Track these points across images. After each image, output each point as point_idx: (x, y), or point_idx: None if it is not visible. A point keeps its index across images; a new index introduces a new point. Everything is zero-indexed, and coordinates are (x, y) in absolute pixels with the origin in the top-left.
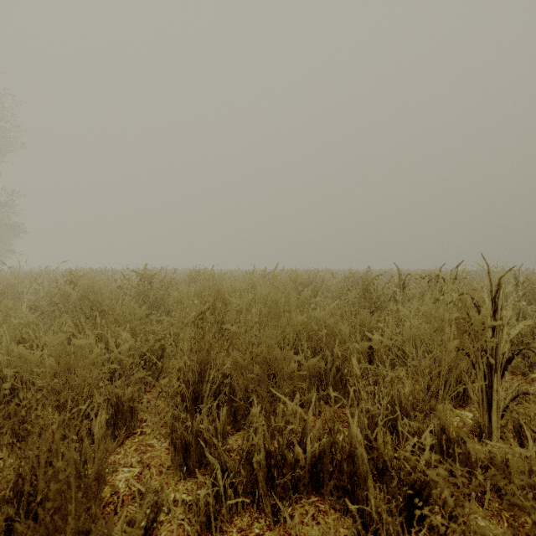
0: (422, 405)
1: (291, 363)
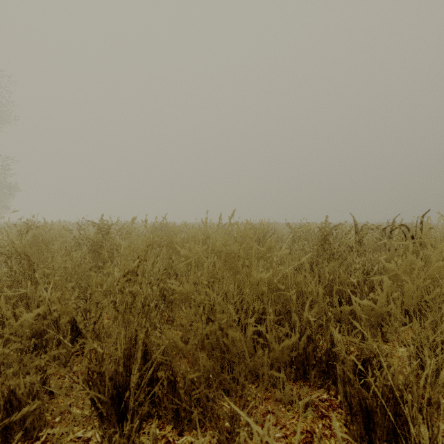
0: (428, 395)
1: (257, 355)
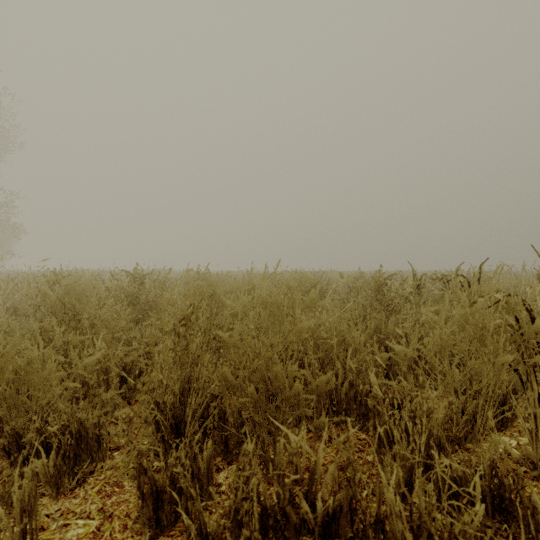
0: (455, 431)
1: (295, 384)
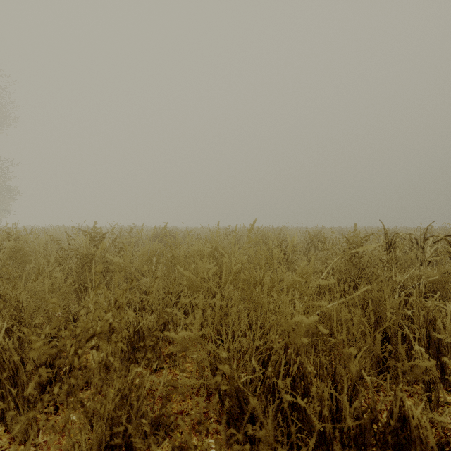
0: None
1: None
